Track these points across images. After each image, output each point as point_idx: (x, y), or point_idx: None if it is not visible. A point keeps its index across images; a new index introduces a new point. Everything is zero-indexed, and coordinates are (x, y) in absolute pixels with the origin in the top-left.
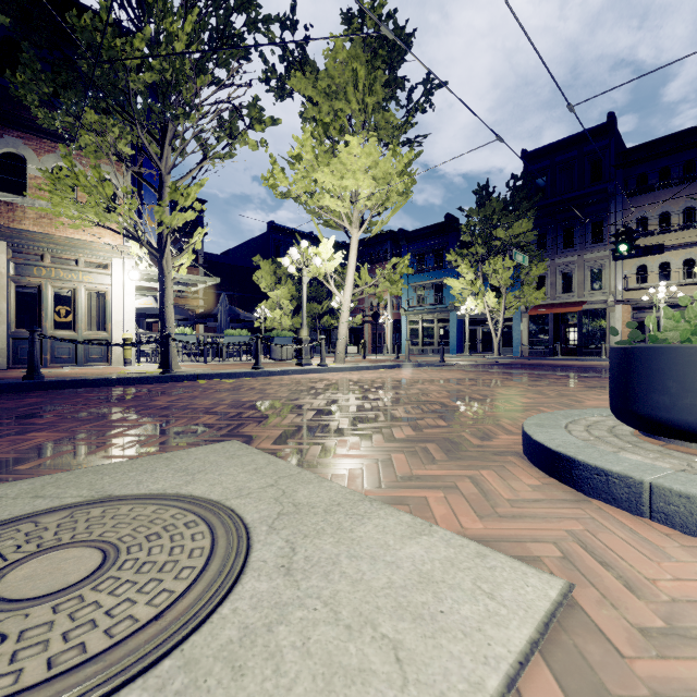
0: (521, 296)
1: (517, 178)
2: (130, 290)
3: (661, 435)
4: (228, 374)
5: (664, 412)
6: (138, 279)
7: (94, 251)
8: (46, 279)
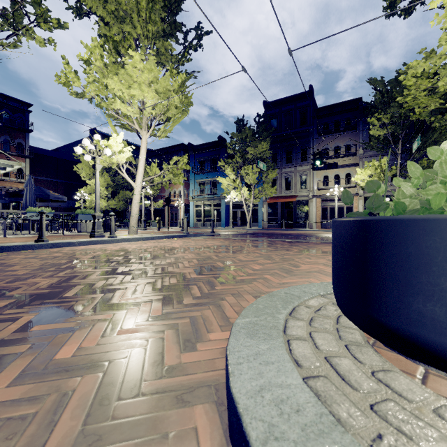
0: (262, 191)
1: (261, 116)
2: None
3: (419, 360)
4: None
5: (435, 332)
6: None
7: None
8: None
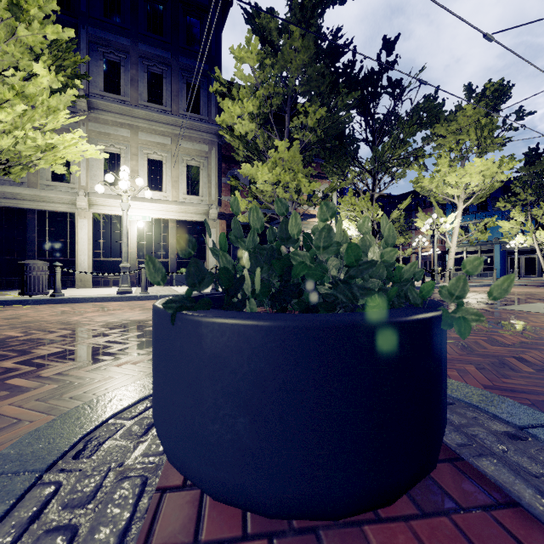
0: None
1: None
2: None
3: None
4: (417, 287)
5: None
6: None
7: None
8: None
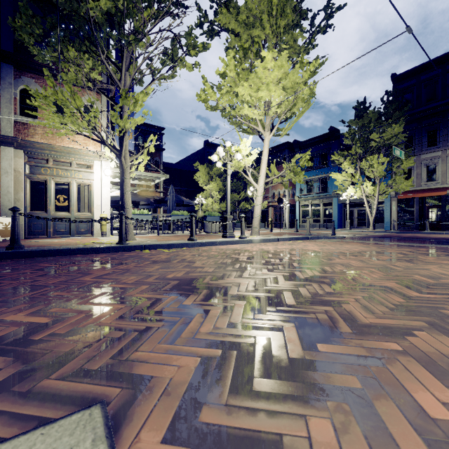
0: (393, 184)
1: (390, 93)
2: (106, 183)
3: None
4: (168, 244)
5: None
6: (116, 177)
7: (81, 155)
8: (50, 176)
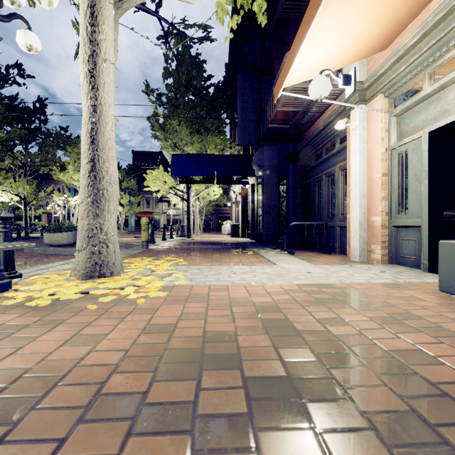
0: (132, 209)
1: (131, 165)
2: None
3: None
4: None
5: None
6: None
7: None
8: None
